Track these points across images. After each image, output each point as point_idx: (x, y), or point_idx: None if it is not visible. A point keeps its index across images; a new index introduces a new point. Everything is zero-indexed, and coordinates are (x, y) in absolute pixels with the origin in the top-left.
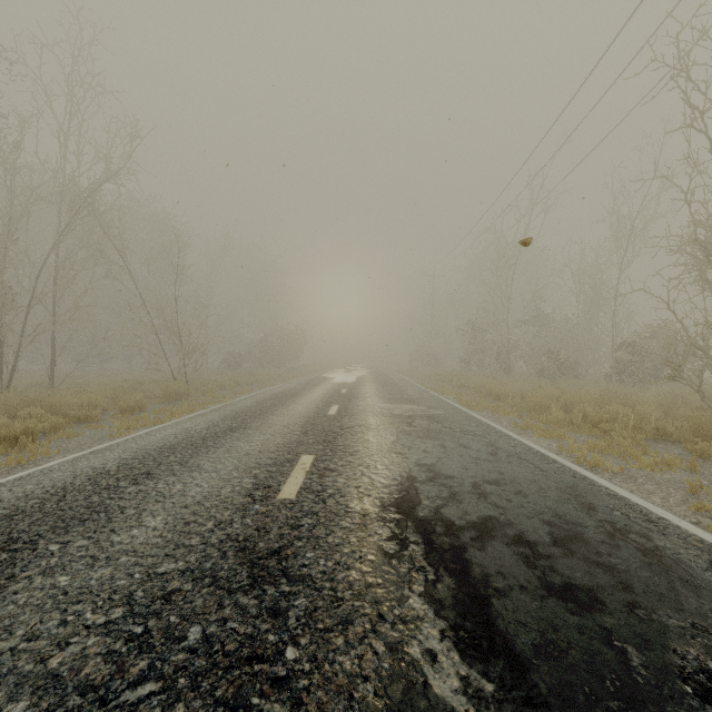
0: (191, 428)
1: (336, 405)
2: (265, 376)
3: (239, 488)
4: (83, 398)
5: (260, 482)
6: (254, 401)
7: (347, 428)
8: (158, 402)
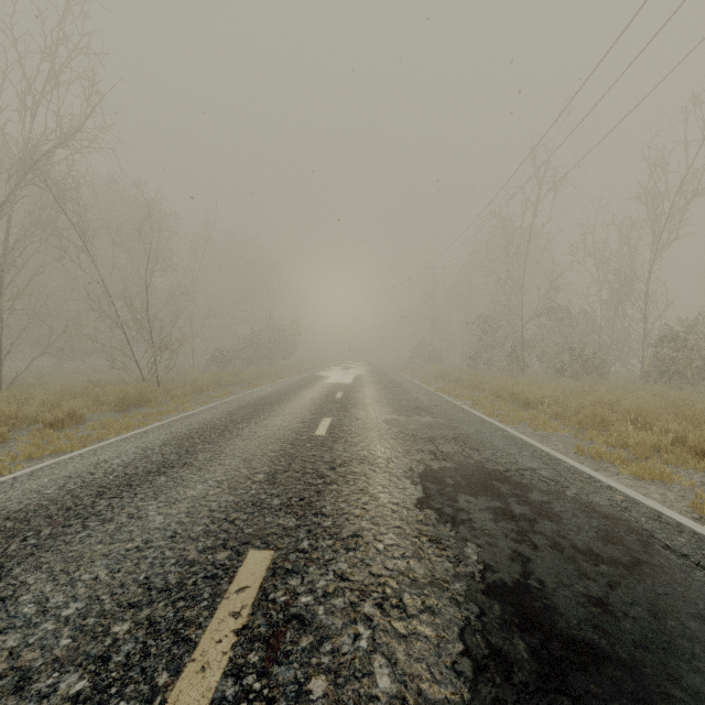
0: (105, 463)
1: (328, 418)
2: (253, 375)
3: None
4: None
5: (99, 696)
6: (225, 409)
7: (341, 467)
8: (109, 409)
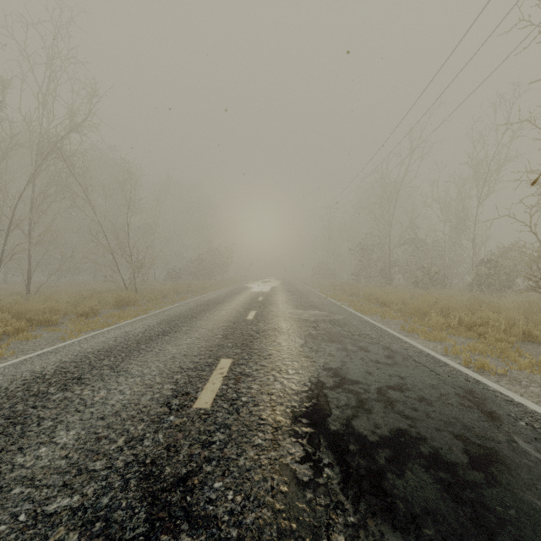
0: (130, 332)
1: (254, 311)
2: (199, 286)
3: (159, 396)
4: (46, 305)
5: (180, 388)
6: (187, 307)
7: (262, 332)
8: (110, 307)
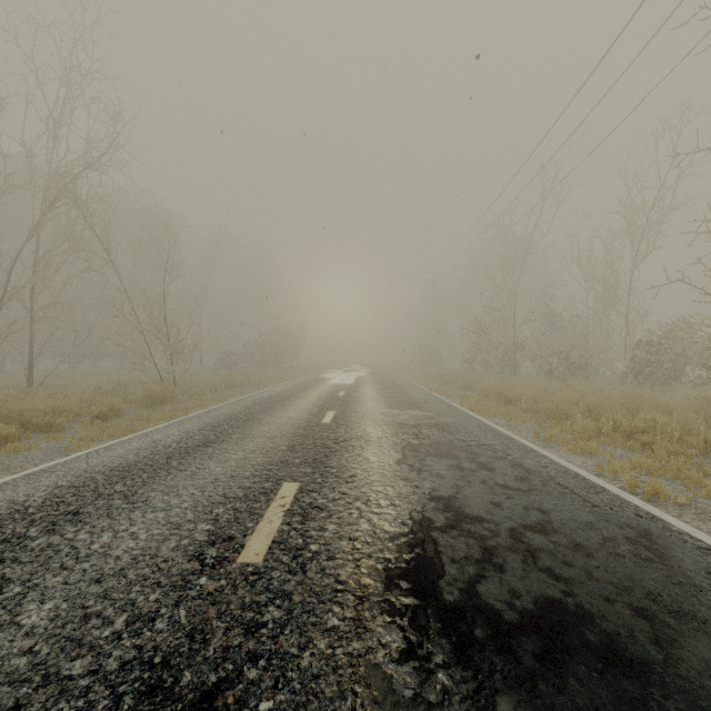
0: (160, 441)
1: (332, 411)
2: (260, 377)
3: (188, 542)
4: (49, 404)
5: (220, 529)
6: (242, 405)
7: (343, 442)
8: (138, 406)
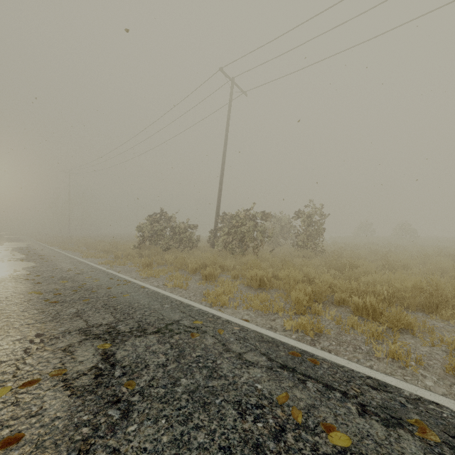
0: None
1: None
2: None
3: None
4: None
5: None
6: None
7: None
8: None
